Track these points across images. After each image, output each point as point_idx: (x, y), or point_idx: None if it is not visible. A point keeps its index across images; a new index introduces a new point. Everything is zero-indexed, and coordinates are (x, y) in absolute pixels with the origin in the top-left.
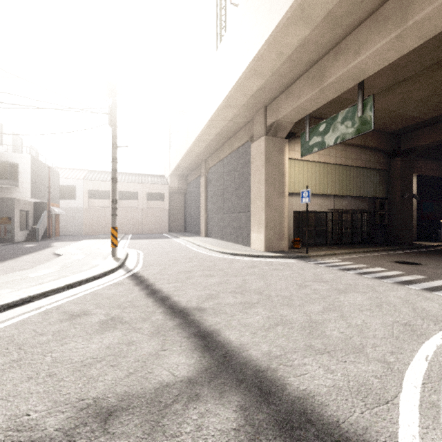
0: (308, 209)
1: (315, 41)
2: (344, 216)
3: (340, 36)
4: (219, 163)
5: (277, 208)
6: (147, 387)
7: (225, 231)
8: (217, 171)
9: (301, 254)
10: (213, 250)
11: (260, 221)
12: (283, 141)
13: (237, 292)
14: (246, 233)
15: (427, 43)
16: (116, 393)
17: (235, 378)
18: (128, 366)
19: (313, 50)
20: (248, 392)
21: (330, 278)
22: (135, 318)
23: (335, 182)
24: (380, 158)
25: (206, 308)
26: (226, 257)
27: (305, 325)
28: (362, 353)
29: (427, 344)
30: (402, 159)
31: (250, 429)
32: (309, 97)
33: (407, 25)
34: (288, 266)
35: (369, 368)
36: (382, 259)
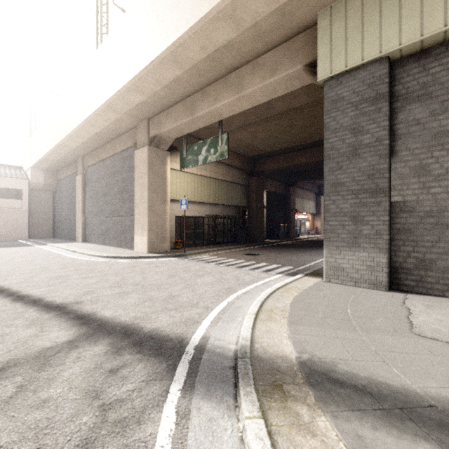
0: (188, 214)
1: (187, 80)
2: (218, 221)
3: (204, 83)
4: (100, 163)
5: (160, 213)
6: (31, 352)
7: (107, 235)
8: (98, 171)
9: (180, 253)
10: (92, 255)
11: (143, 225)
12: (165, 153)
13: (115, 286)
14: (130, 237)
15: (260, 105)
16: (0, 361)
17: (107, 333)
18: (7, 347)
19: (186, 86)
20: (116, 337)
21: (196, 269)
22: (4, 319)
23: (210, 192)
24: (243, 176)
25: (84, 301)
26: (107, 260)
27: (166, 298)
28: (196, 306)
29: (233, 295)
30: (256, 179)
31: (115, 350)
32: (184, 122)
33: (241, 94)
34: (166, 264)
35: (196, 311)
36: (238, 253)
